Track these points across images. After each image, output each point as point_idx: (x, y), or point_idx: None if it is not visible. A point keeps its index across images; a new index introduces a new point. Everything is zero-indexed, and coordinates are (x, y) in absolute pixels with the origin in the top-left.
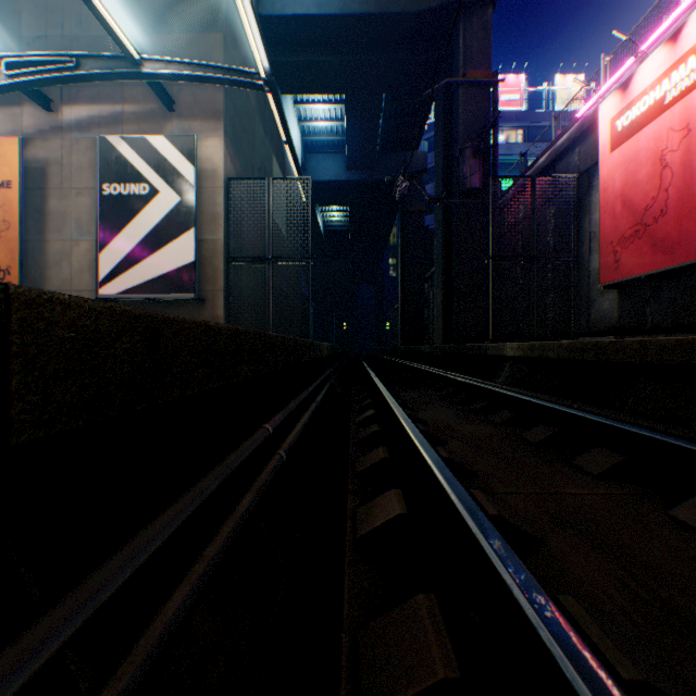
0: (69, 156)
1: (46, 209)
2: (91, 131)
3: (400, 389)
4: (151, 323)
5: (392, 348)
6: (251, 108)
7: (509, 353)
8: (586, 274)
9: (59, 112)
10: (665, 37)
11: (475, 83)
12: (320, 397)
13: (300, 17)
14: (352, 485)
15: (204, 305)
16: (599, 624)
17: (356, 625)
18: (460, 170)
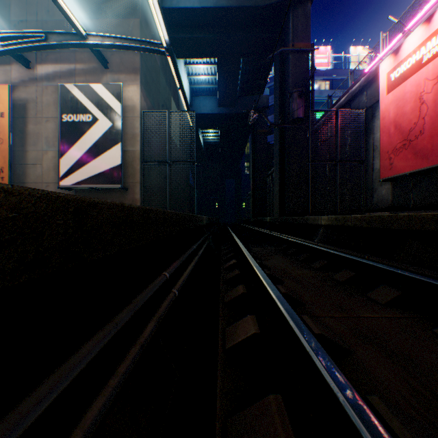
0: (41, 96)
1: (26, 130)
2: (55, 81)
3: (252, 246)
4: (80, 205)
5: (246, 219)
6: (157, 66)
7: (322, 223)
8: (371, 172)
9: (34, 69)
10: (422, 20)
11: (300, 50)
12: (201, 251)
13: (188, 9)
14: (222, 311)
15: (127, 192)
16: (398, 419)
17: (225, 416)
18: (290, 106)
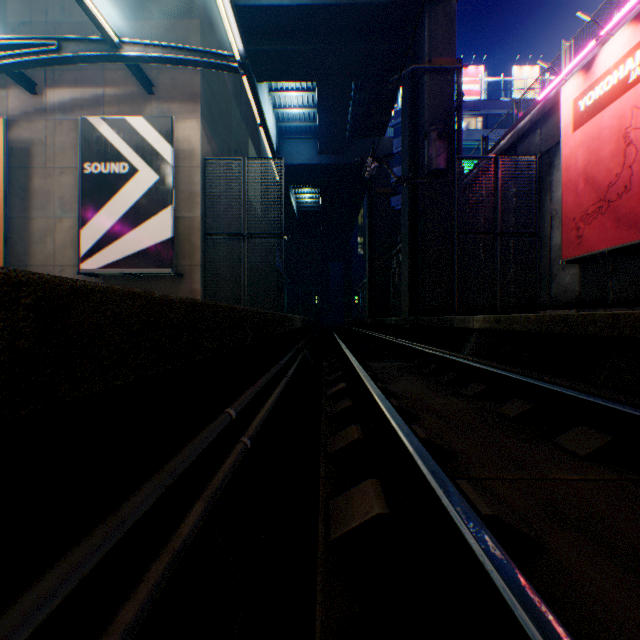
0: (52, 136)
1: (30, 187)
2: (74, 112)
3: (370, 360)
4: (50, 293)
5: (360, 320)
6: (228, 92)
7: (475, 326)
8: (548, 250)
9: (43, 95)
10: (627, 19)
11: (440, 69)
12: (291, 370)
13: (274, 8)
14: (325, 469)
15: (182, 279)
16: None
17: None
18: (426, 151)
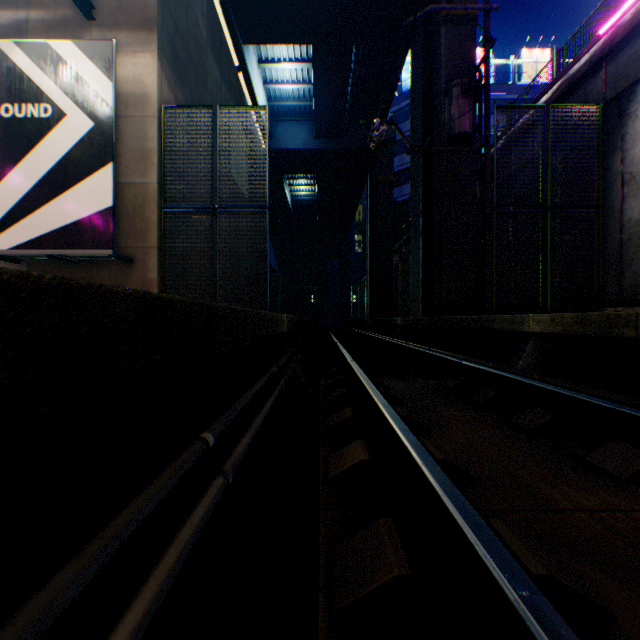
0: None
1: None
2: None
3: (384, 376)
4: None
5: (359, 320)
6: (202, 38)
7: (533, 329)
8: (617, 227)
9: None
10: None
11: (464, 10)
12: (249, 435)
13: None
14: None
15: (132, 266)
16: None
17: None
18: (446, 112)
